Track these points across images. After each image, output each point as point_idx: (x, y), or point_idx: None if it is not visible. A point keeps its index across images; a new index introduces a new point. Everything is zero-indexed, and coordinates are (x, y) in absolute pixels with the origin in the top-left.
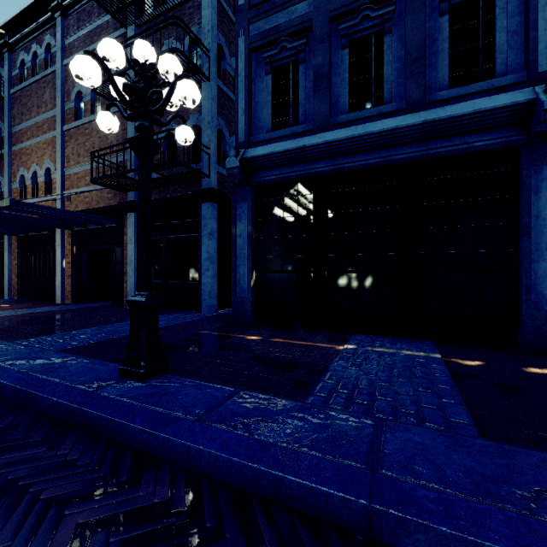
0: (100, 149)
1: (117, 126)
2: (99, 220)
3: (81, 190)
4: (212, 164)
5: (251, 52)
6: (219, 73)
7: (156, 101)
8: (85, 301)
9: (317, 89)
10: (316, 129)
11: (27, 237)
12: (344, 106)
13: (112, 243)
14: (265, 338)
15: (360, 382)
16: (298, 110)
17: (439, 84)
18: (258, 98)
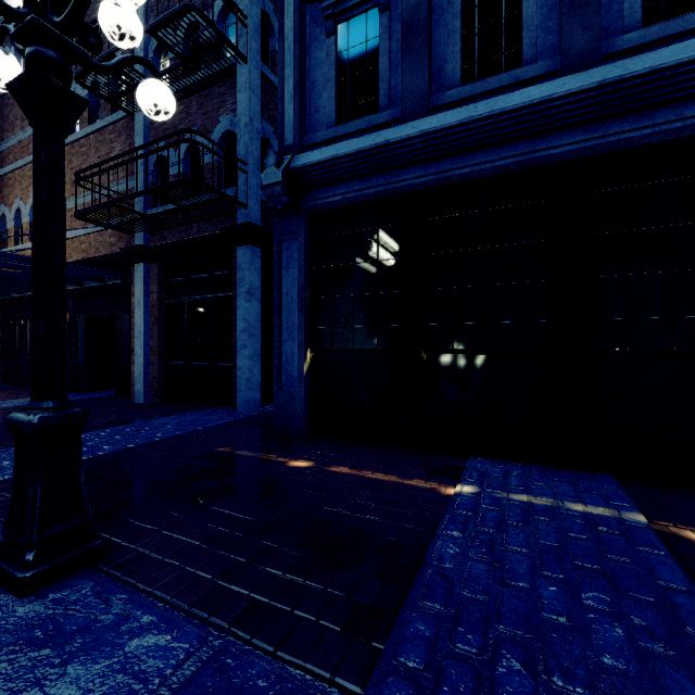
0: (86, 168)
1: (15, 74)
2: (92, 274)
3: (75, 232)
4: (251, 188)
5: (304, 3)
6: (264, 55)
7: (65, 3)
8: (82, 389)
9: (408, 49)
10: (407, 115)
11: (10, 300)
12: (454, 75)
13: (117, 307)
14: (319, 466)
15: (499, 611)
16: (378, 89)
17: (624, 21)
18: (315, 76)
